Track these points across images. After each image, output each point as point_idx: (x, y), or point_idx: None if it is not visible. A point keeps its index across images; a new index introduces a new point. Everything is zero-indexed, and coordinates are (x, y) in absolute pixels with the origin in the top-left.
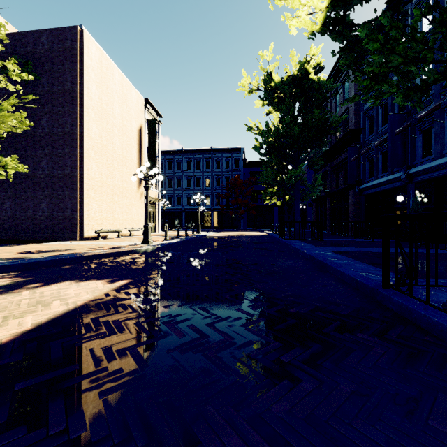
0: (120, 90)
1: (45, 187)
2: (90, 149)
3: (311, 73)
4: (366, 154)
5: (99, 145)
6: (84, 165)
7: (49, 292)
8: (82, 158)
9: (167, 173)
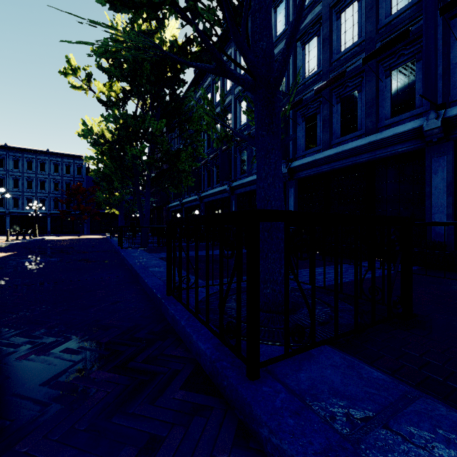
0: None
1: None
2: None
3: None
4: None
5: None
6: None
7: None
8: None
9: None
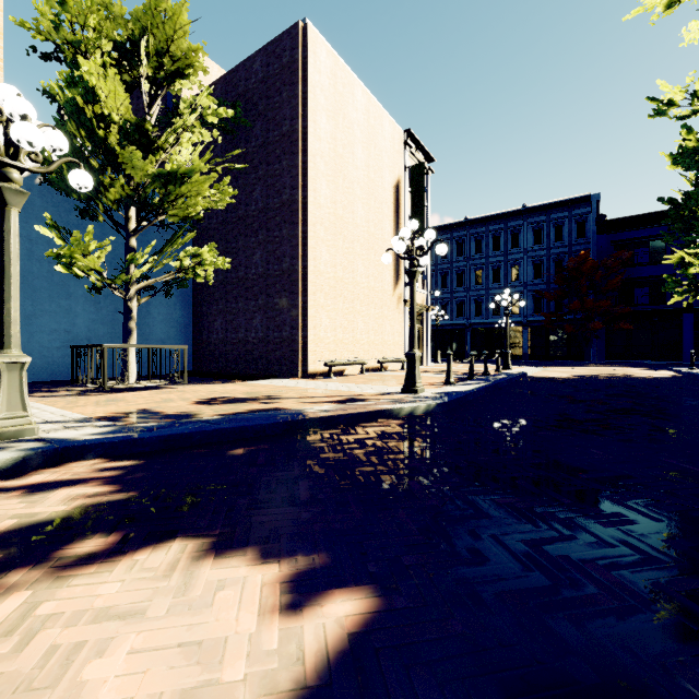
0: (364, 120)
1: (259, 293)
2: (318, 225)
3: None
4: None
5: (332, 217)
6: (309, 252)
7: (53, 634)
8: (306, 240)
9: (440, 264)
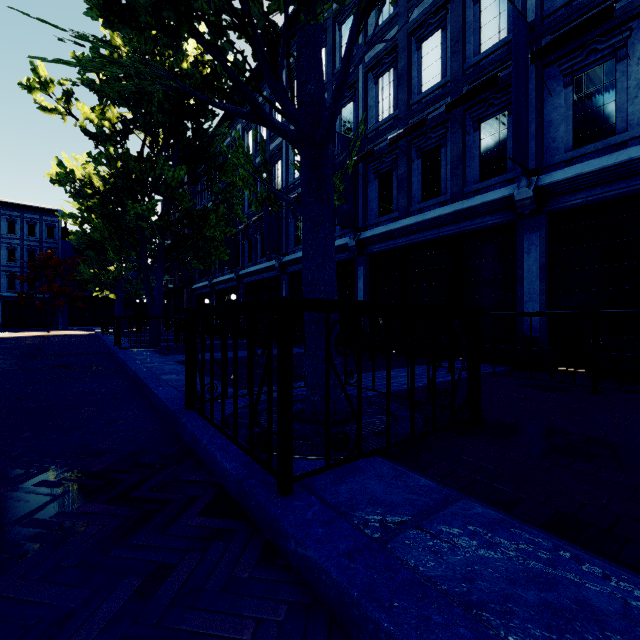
0: None
1: None
2: None
3: None
4: None
5: None
6: None
7: None
8: None
9: None
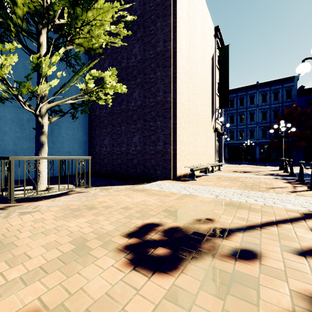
0: (201, 10)
1: (137, 119)
2: (181, 70)
3: None
4: None
5: (187, 67)
6: (177, 88)
7: None
8: (175, 79)
9: None
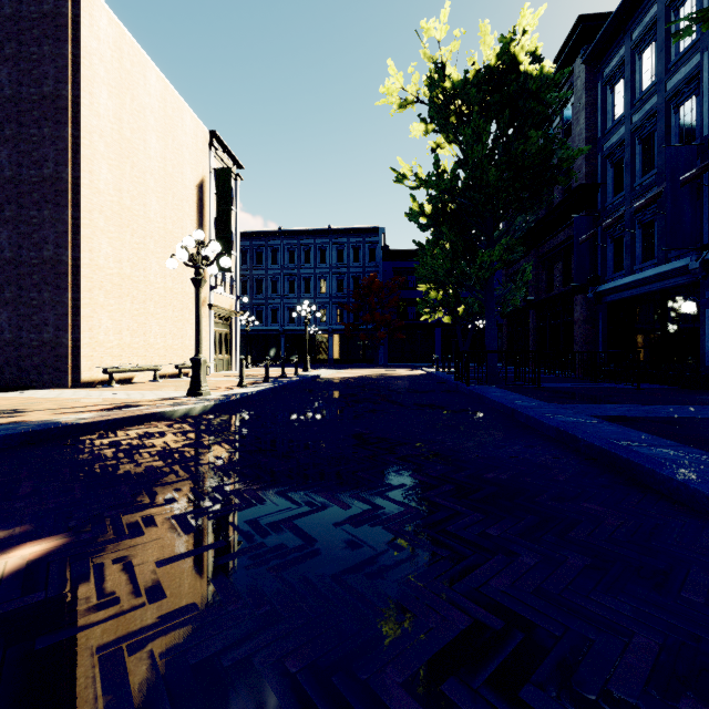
0: (160, 108)
1: (5, 284)
2: (95, 212)
3: (525, 60)
4: (608, 230)
5: (116, 206)
6: (83, 242)
7: None
8: (78, 227)
9: (255, 270)
